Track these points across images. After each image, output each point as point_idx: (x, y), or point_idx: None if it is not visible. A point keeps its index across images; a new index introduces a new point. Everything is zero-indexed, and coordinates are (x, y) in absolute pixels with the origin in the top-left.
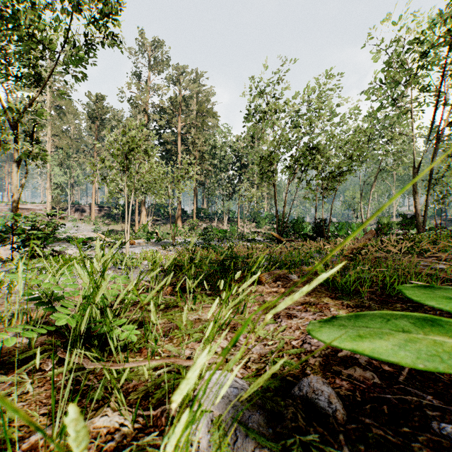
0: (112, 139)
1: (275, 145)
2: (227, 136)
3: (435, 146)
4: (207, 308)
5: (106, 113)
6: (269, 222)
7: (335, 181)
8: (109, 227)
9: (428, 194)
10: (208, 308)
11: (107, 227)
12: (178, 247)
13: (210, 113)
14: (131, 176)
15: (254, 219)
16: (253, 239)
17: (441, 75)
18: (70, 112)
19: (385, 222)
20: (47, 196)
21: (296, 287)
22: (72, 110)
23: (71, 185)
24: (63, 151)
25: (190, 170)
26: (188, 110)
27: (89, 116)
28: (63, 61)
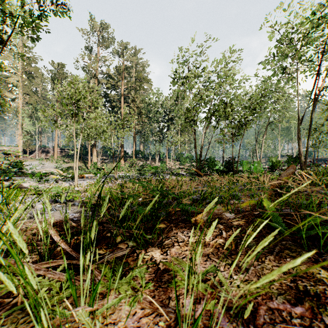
0: (61, 89)
1: (195, 100)
2: (158, 96)
3: (313, 104)
4: (119, 308)
5: (66, 77)
6: (189, 160)
7: (242, 128)
8: (67, 165)
9: (308, 139)
10: (121, 305)
11: (66, 165)
12: (119, 180)
13: (146, 79)
14: (79, 122)
15: (178, 159)
16: (178, 173)
17: (316, 52)
18: (37, 76)
19: (274, 160)
20: (19, 141)
21: (247, 235)
22: (39, 75)
23: (39, 132)
24: (32, 106)
25: (129, 119)
26: (129, 77)
27: (52, 79)
28: (20, 24)
